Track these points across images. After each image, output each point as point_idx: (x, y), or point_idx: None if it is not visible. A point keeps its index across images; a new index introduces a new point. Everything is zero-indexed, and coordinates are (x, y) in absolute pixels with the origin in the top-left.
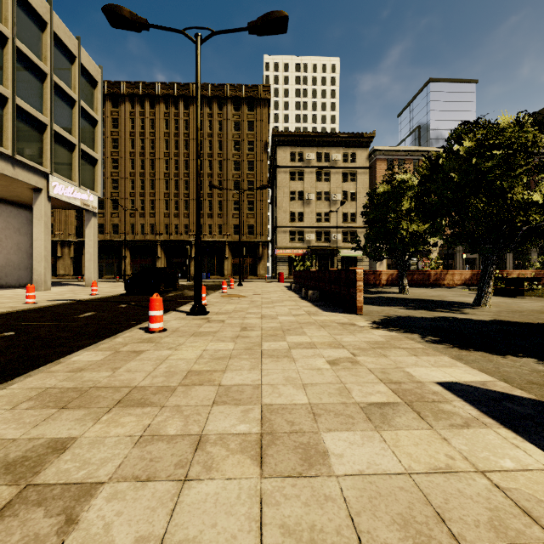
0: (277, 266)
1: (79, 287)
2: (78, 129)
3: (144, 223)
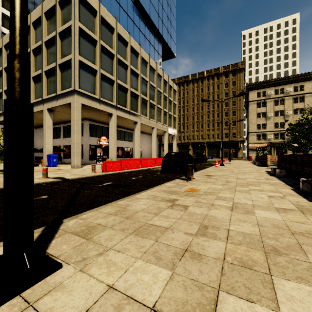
0: (249, 153)
1: None
2: (173, 110)
3: (183, 135)
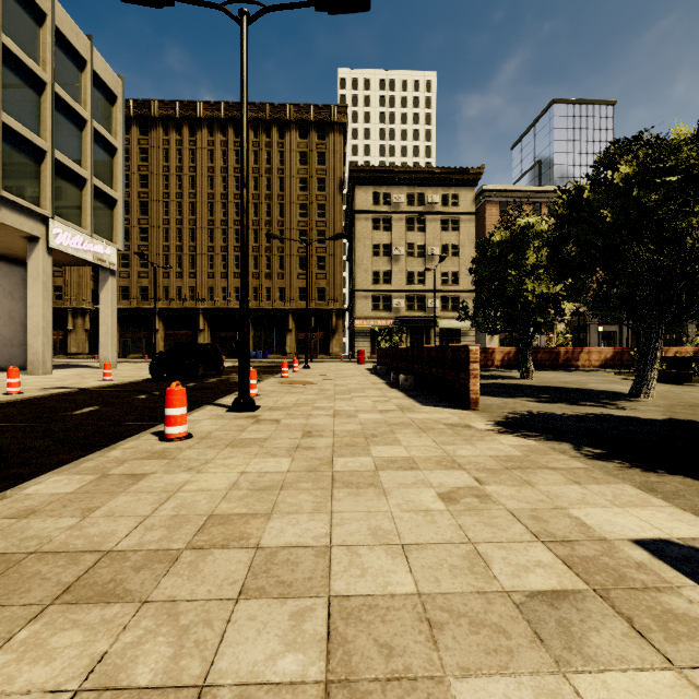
0: (356, 342)
1: (92, 370)
2: (90, 159)
3: (181, 286)
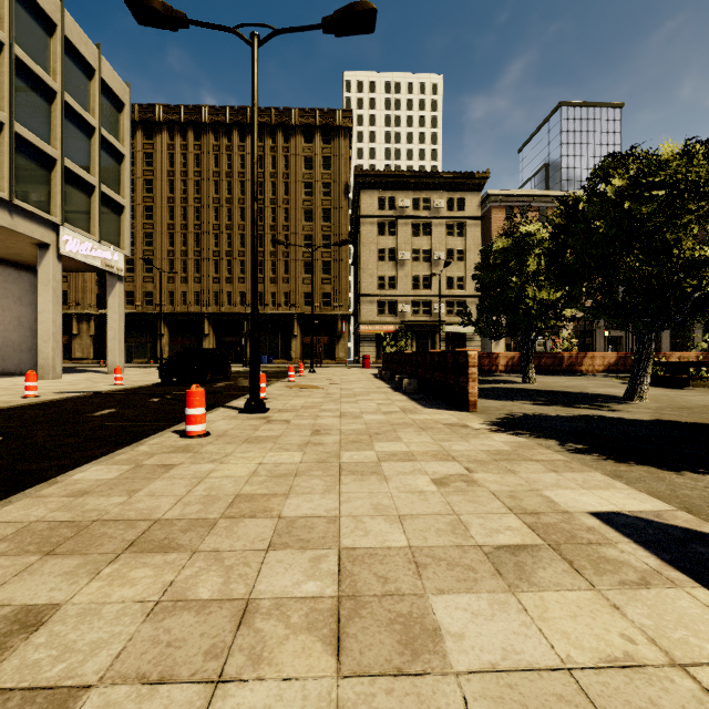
0: (361, 347)
1: (100, 375)
2: (98, 166)
3: (186, 291)
